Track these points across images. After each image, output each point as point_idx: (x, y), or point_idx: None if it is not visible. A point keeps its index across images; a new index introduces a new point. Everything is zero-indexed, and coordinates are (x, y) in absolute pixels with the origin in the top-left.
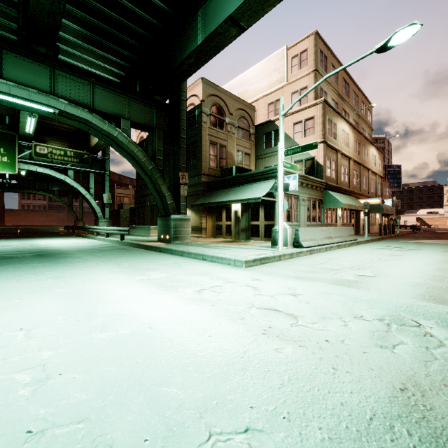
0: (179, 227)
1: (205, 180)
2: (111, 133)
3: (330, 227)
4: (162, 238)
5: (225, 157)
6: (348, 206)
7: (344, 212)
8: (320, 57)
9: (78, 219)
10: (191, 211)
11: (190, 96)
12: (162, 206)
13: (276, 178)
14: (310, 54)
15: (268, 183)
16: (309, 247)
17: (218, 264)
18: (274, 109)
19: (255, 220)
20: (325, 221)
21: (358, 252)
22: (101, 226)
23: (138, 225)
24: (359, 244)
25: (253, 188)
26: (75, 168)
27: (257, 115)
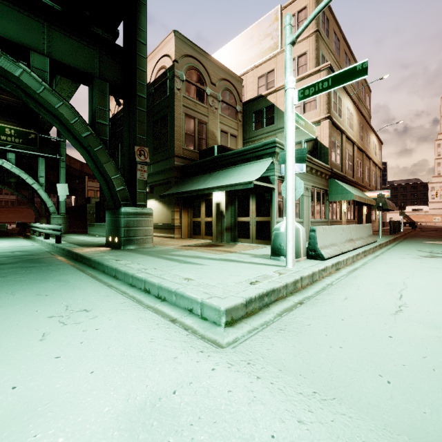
0: (134, 226)
1: (179, 164)
2: (8, 69)
3: (350, 225)
4: (110, 241)
5: (206, 137)
6: (359, 198)
7: (348, 206)
8: (321, 17)
9: (40, 215)
10: (162, 205)
11: (161, 58)
12: (110, 195)
13: (273, 156)
14: (310, 12)
15: (262, 163)
16: (331, 257)
17: (159, 322)
18: (266, 83)
19: (244, 216)
20: (330, 217)
21: (411, 266)
22: (53, 223)
23: (104, 222)
24: (381, 248)
25: (240, 171)
26: (18, 150)
27: (245, 91)
